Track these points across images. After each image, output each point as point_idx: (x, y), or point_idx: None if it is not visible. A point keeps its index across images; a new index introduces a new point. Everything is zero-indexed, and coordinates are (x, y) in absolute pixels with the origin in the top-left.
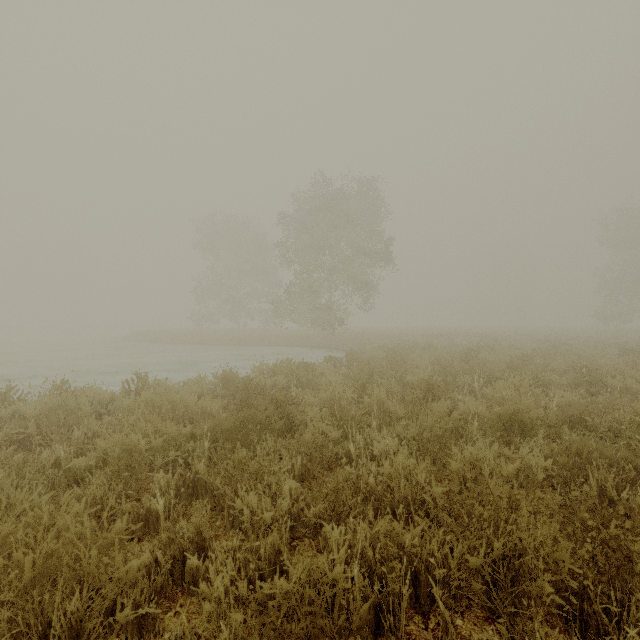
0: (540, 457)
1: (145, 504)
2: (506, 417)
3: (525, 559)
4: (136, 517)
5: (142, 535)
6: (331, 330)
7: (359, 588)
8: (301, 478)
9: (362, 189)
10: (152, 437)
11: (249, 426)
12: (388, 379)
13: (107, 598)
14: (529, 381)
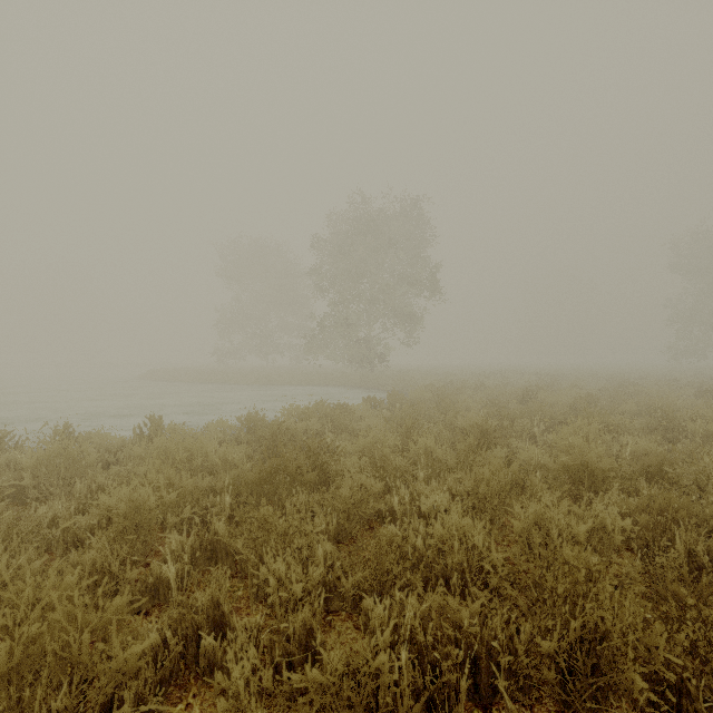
0: (617, 516)
1: (154, 571)
2: (574, 468)
3: (609, 645)
4: (144, 586)
5: (151, 607)
6: (370, 368)
7: (408, 679)
8: (337, 539)
9: (405, 210)
10: (164, 491)
11: (277, 477)
12: (436, 423)
13: (102, 692)
14: (599, 426)
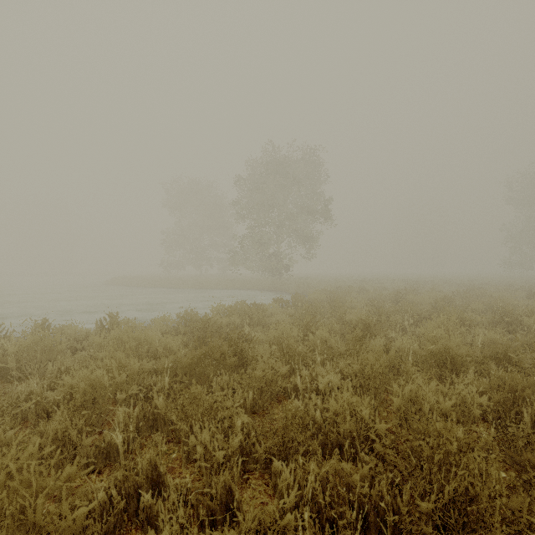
0: (475, 393)
1: (106, 438)
2: (438, 354)
3: (479, 507)
4: (97, 450)
5: (103, 467)
6: (279, 276)
7: (310, 534)
8: (252, 410)
9: (305, 156)
10: (116, 373)
11: (206, 361)
12: (329, 318)
13: None
14: (456, 321)
